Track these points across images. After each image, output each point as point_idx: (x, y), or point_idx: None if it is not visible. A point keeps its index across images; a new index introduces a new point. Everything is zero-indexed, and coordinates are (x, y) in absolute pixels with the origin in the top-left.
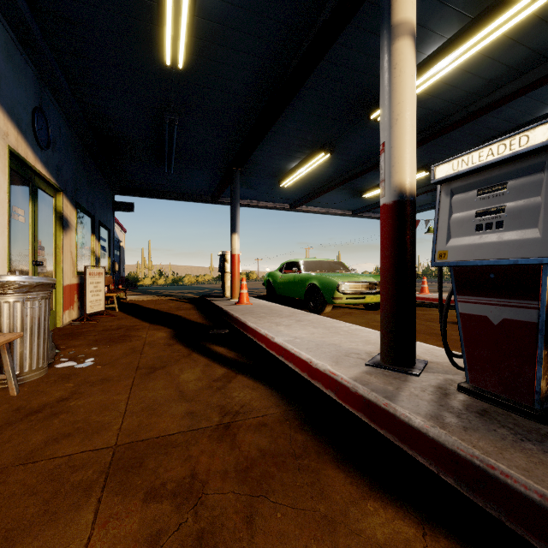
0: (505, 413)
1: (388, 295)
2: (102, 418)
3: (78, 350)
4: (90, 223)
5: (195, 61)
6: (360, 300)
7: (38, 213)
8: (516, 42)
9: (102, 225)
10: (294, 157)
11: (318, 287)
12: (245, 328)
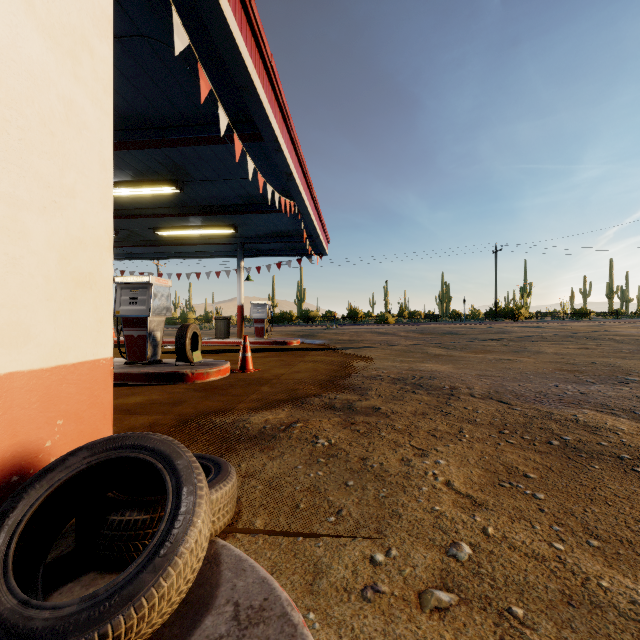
0: (138, 365)
1: None
2: None
3: None
4: None
5: None
6: None
7: None
8: (163, 195)
9: None
10: None
11: None
12: None
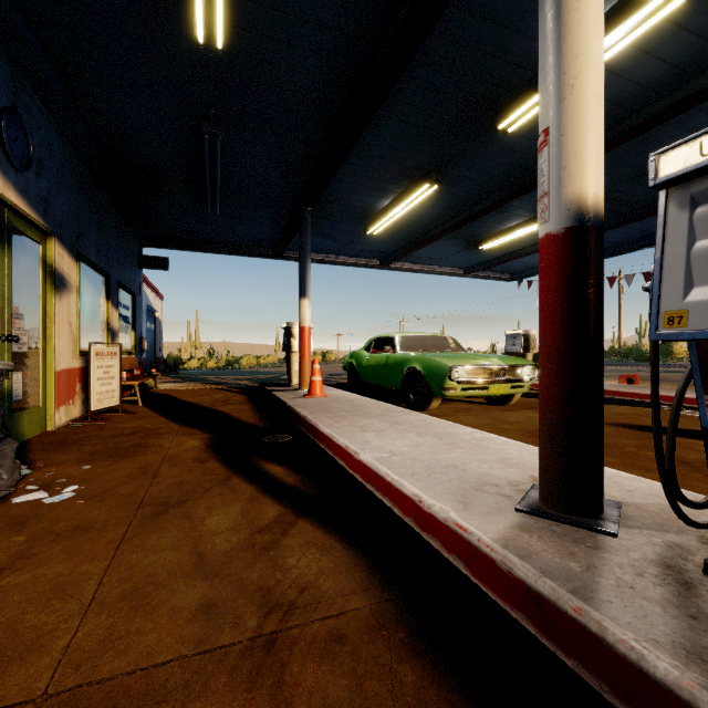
0: None
1: (555, 391)
2: (44, 618)
3: (60, 470)
4: (103, 284)
5: (242, 38)
6: (481, 392)
7: (14, 265)
8: None
9: (122, 287)
10: (387, 191)
11: (422, 372)
12: (316, 434)
